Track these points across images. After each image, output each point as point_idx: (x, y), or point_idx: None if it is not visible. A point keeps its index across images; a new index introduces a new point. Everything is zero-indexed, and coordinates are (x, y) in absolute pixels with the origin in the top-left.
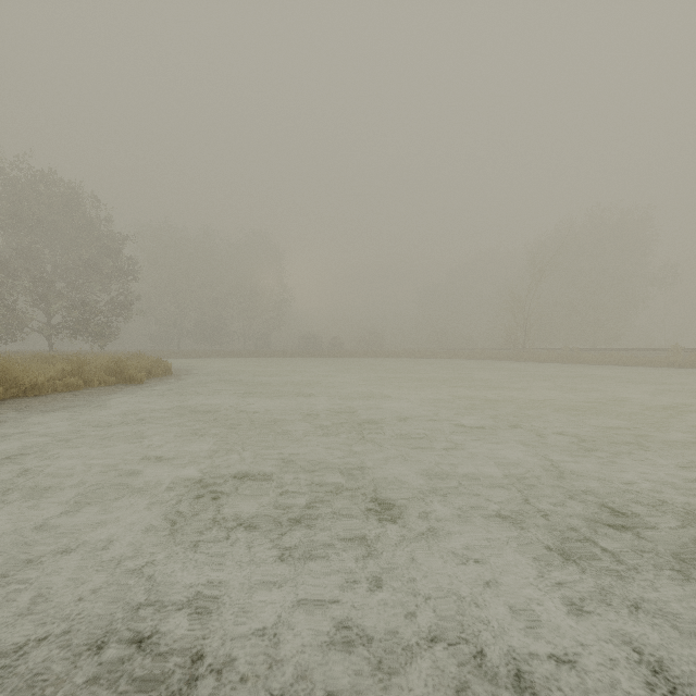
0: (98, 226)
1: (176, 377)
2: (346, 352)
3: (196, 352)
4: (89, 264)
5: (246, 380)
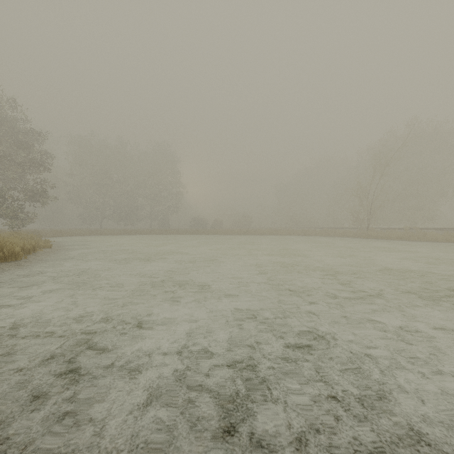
0: (13, 124)
1: (12, 265)
2: (224, 231)
3: (107, 231)
4: (1, 155)
5: (96, 269)
